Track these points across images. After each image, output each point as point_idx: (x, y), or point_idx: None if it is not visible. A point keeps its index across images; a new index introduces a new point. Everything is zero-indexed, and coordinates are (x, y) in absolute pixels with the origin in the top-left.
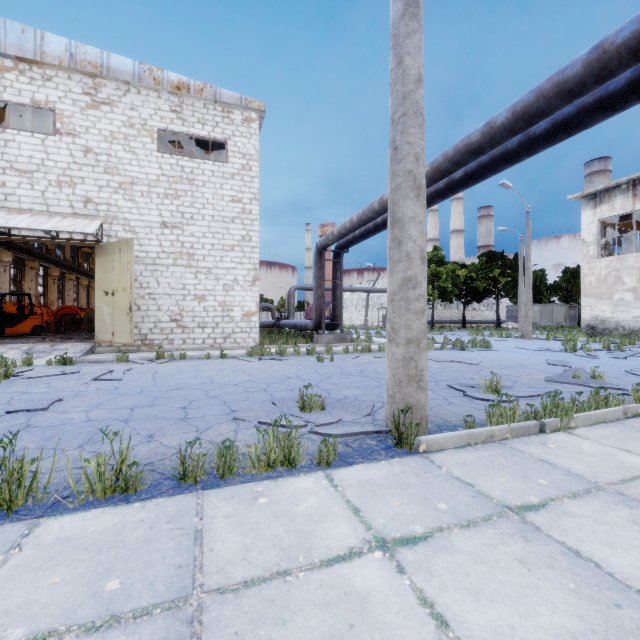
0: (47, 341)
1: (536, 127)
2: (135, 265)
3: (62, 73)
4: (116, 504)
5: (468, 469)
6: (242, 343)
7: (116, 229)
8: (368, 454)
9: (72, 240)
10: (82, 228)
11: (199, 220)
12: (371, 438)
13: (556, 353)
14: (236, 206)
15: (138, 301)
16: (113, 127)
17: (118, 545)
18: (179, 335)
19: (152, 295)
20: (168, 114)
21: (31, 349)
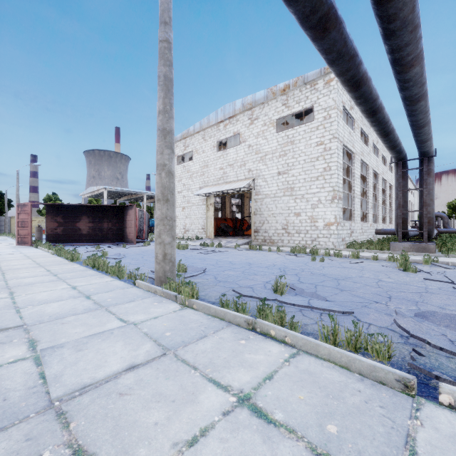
0: (249, 238)
1: None
2: (266, 199)
3: (241, 115)
4: (98, 272)
5: (121, 291)
6: (324, 245)
7: (259, 181)
8: (133, 282)
9: (244, 191)
10: (241, 185)
11: (296, 165)
12: (151, 281)
13: None
14: (319, 148)
15: (268, 218)
16: (258, 130)
17: (81, 274)
18: (286, 237)
19: (273, 214)
20: (281, 108)
21: (230, 241)
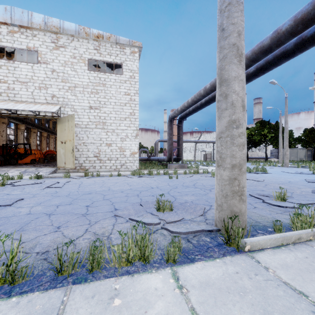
0: (36, 167)
1: (307, 32)
2: (76, 128)
3: (41, 32)
4: None
5: (292, 273)
6: (130, 168)
7: (67, 110)
8: (205, 251)
9: (46, 116)
10: (50, 109)
11: (108, 105)
12: (205, 235)
13: (308, 175)
14: (127, 97)
15: (78, 146)
16: (65, 58)
17: None
18: (98, 164)
19: (85, 143)
20: (93, 51)
21: (26, 170)
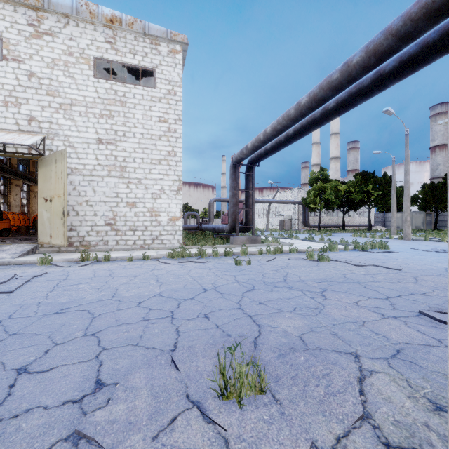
0: (6, 242)
1: None
2: (74, 176)
3: (8, 6)
4: None
5: None
6: (168, 244)
7: (57, 144)
8: None
9: (17, 153)
10: (21, 141)
11: (130, 137)
12: None
13: None
14: (163, 125)
15: (76, 207)
16: (54, 55)
17: None
18: (113, 237)
19: (89, 202)
20: (103, 45)
21: None
